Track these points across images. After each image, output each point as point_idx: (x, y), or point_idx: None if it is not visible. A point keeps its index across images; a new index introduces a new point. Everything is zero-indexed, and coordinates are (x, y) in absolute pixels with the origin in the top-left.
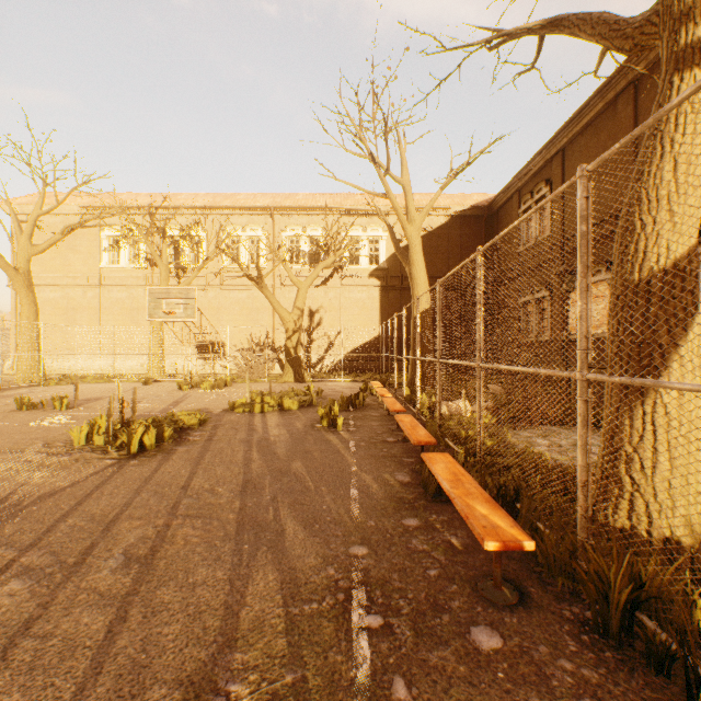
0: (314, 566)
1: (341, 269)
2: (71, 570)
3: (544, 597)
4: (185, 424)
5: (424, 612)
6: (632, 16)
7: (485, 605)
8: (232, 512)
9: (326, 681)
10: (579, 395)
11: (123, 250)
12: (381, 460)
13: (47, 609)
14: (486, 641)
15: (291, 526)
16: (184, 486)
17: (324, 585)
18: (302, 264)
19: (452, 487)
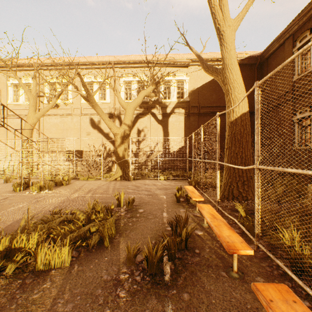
0: None
1: (158, 102)
2: None
3: None
4: None
5: None
6: None
7: None
8: None
9: None
10: None
11: (21, 92)
12: None
13: None
14: None
15: None
16: None
17: None
18: (133, 99)
19: None
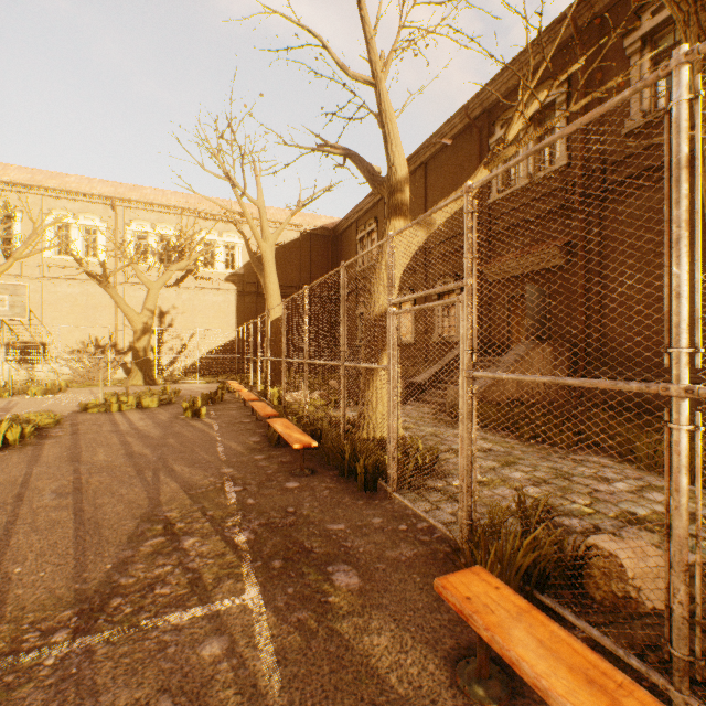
0: (200, 479)
1: (195, 271)
2: (17, 504)
3: (324, 471)
4: (38, 424)
5: (264, 483)
6: (379, 176)
7: (295, 477)
8: (129, 467)
9: (216, 505)
10: (342, 374)
11: None
12: (240, 432)
13: (19, 517)
14: (292, 485)
15: (179, 467)
16: (75, 461)
17: (208, 483)
18: (151, 262)
19: (284, 430)
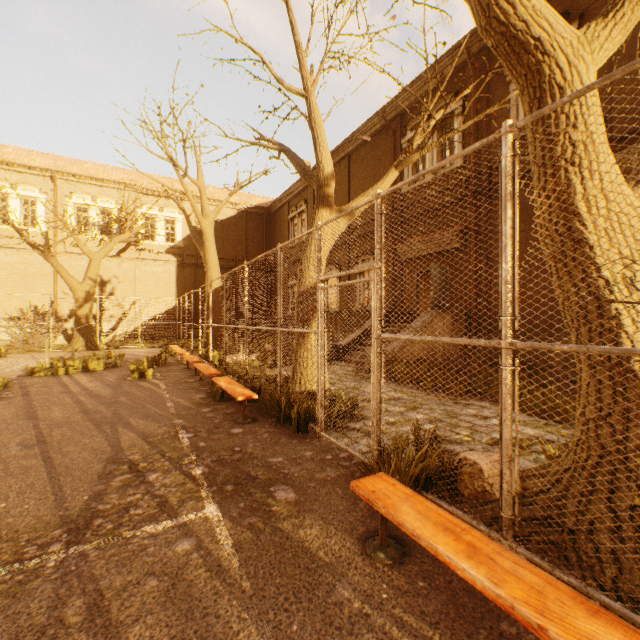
0: (155, 429)
1: (136, 243)
2: None
3: (263, 419)
4: None
5: (212, 430)
6: (309, 171)
7: (239, 424)
8: (87, 422)
9: (172, 448)
10: (278, 337)
11: None
12: (186, 390)
13: None
14: (237, 431)
15: (134, 420)
16: (33, 418)
17: (163, 432)
18: (92, 233)
19: (228, 386)
